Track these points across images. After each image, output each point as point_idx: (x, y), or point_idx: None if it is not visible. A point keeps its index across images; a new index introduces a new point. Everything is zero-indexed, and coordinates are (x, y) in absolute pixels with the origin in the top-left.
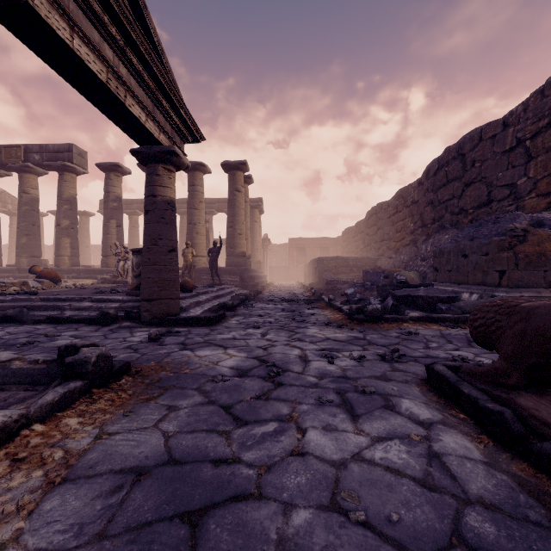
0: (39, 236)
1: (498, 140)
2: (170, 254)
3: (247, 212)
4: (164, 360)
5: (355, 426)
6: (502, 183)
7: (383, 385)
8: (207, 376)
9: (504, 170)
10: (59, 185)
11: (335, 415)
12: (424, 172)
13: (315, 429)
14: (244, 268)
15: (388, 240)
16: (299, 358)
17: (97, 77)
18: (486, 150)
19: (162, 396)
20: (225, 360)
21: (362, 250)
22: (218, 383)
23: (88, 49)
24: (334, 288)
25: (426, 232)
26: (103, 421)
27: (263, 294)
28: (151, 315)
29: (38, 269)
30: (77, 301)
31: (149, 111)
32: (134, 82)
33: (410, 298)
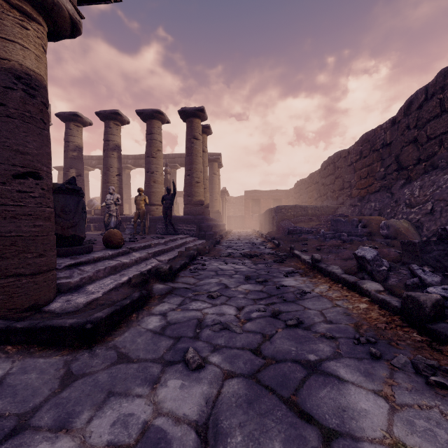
0: None
1: None
2: (17, 181)
3: (205, 161)
4: None
5: None
6: None
7: None
8: None
9: None
10: None
11: None
12: (402, 108)
13: None
14: (202, 216)
15: (349, 188)
16: None
17: None
18: None
19: None
20: None
21: (316, 199)
22: None
23: None
24: (299, 239)
25: (406, 174)
26: None
27: (220, 245)
28: None
29: None
30: None
31: None
32: None
33: None
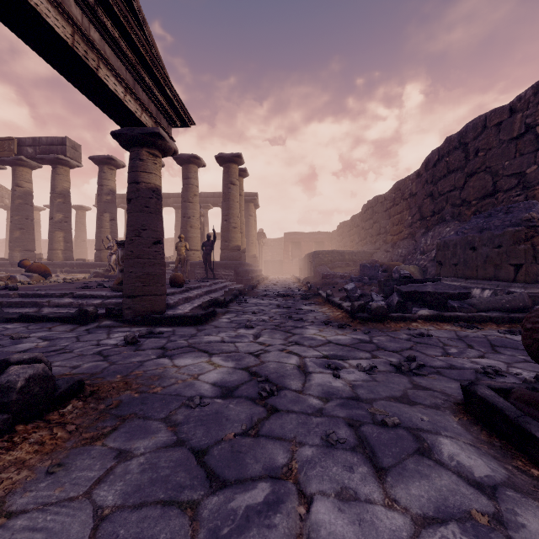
0: (32, 230)
1: (504, 127)
2: (154, 246)
3: (242, 205)
4: (134, 372)
5: (384, 490)
6: (509, 172)
7: (408, 412)
8: (182, 398)
9: (511, 159)
10: (53, 178)
11: (351, 467)
12: (423, 164)
13: (325, 497)
14: (239, 262)
15: (385, 234)
16: (297, 369)
17: (60, 38)
18: (491, 138)
19: (115, 432)
20: (208, 372)
21: (357, 244)
22: (194, 409)
23: (46, 0)
24: (330, 283)
25: (425, 224)
26: (13, 485)
27: (257, 289)
28: (134, 313)
29: (27, 263)
30: (58, 297)
31: (128, 86)
32: (110, 51)
33: (417, 294)
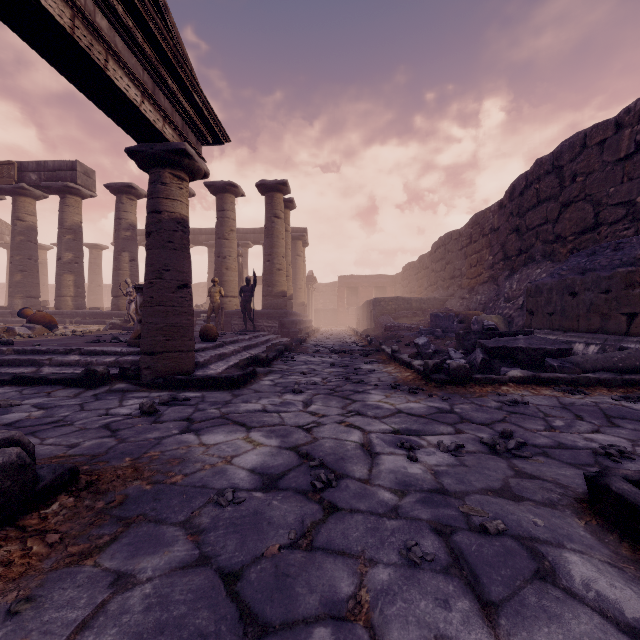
0: (36, 272)
1: (608, 146)
2: (180, 291)
3: (288, 243)
4: (149, 453)
5: (497, 639)
6: (615, 201)
7: (514, 512)
8: (209, 491)
9: (617, 185)
10: (61, 210)
11: (446, 601)
12: (507, 192)
13: None
14: (285, 311)
15: (460, 277)
16: (360, 449)
17: (56, 22)
18: (593, 159)
19: (114, 544)
20: (245, 453)
21: (426, 289)
22: (224, 508)
23: None
24: (395, 336)
25: (510, 265)
26: None
27: (307, 343)
28: (154, 374)
29: (29, 313)
30: (62, 354)
31: (146, 89)
32: (122, 43)
33: (506, 350)
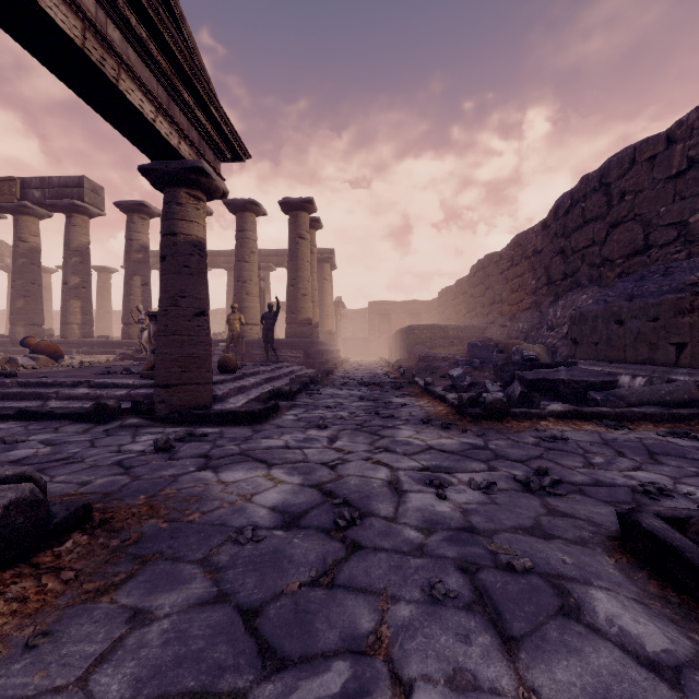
0: (40, 298)
1: (659, 162)
2: (196, 319)
3: (314, 266)
4: (164, 491)
5: (515, 672)
6: (666, 222)
7: (543, 550)
8: (228, 529)
9: (668, 204)
10: (67, 231)
11: (467, 637)
12: (551, 211)
13: (431, 685)
14: (310, 339)
15: (501, 303)
16: (387, 487)
17: (66, 35)
18: (642, 176)
19: (130, 581)
20: (266, 490)
21: (464, 316)
22: (243, 546)
23: None
24: (430, 367)
25: (554, 291)
26: None
27: (334, 375)
28: (169, 408)
29: (33, 342)
30: (69, 387)
31: (160, 104)
32: (135, 56)
33: (546, 383)
